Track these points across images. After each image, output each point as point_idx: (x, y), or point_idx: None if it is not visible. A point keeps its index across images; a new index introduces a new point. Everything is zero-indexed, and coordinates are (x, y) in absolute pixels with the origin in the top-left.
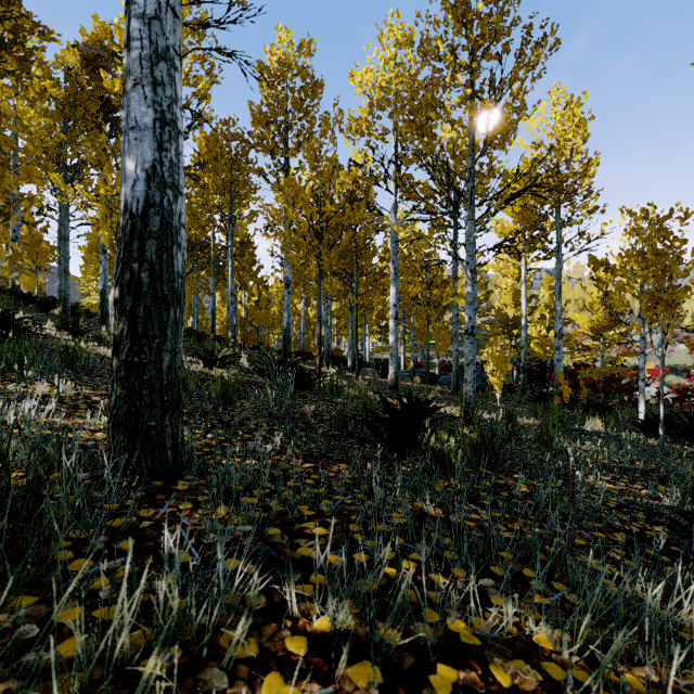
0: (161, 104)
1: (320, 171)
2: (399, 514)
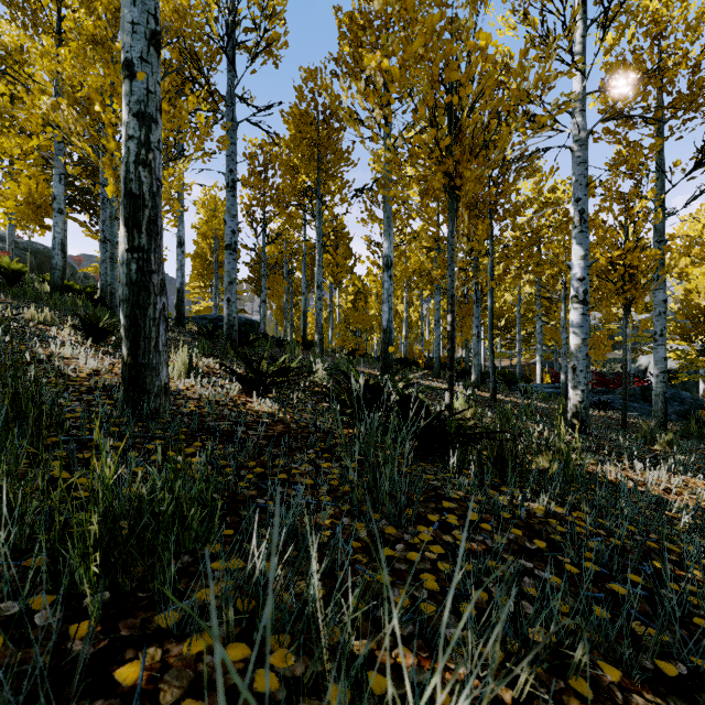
0: None
1: (451, 16)
2: None
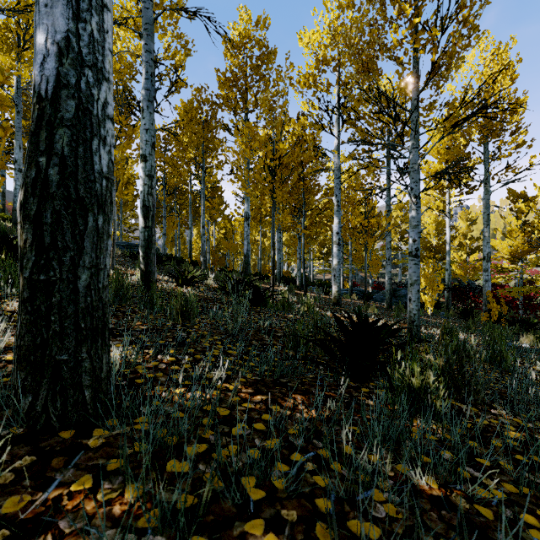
0: None
1: (273, 118)
2: (382, 494)
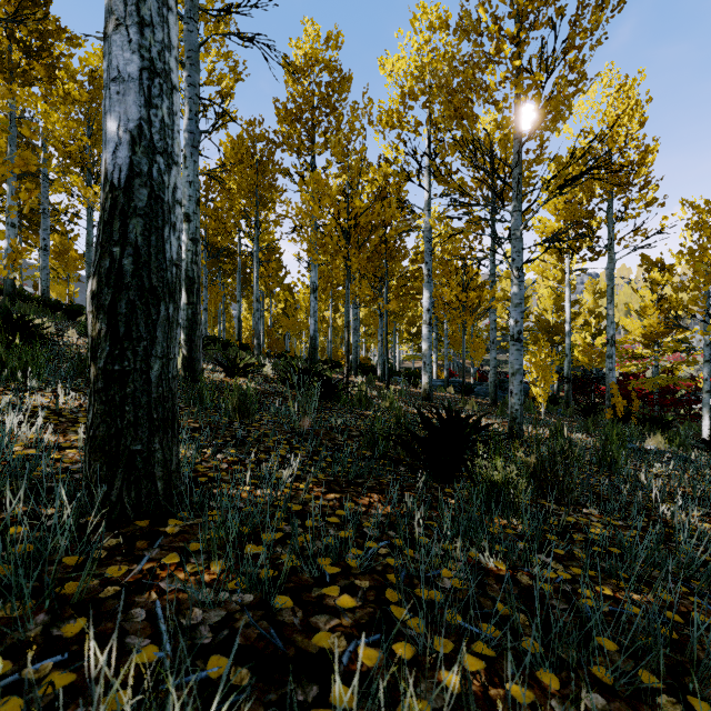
0: (149, 50)
1: (348, 166)
2: (450, 572)
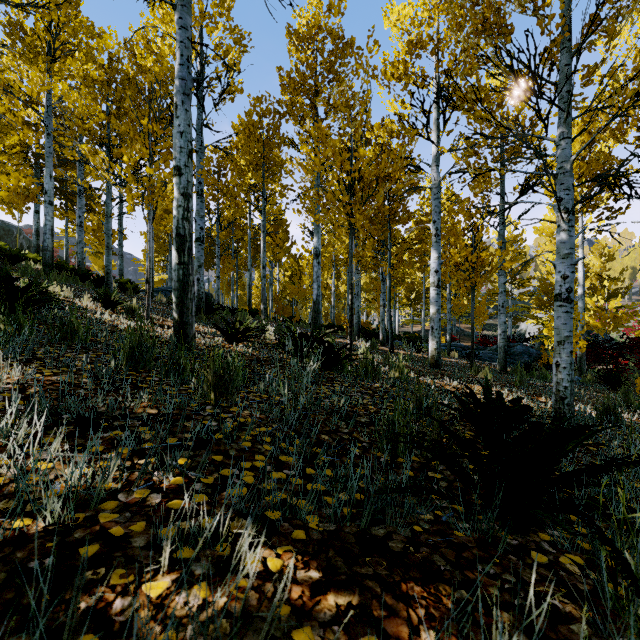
0: None
1: (351, 118)
2: None
